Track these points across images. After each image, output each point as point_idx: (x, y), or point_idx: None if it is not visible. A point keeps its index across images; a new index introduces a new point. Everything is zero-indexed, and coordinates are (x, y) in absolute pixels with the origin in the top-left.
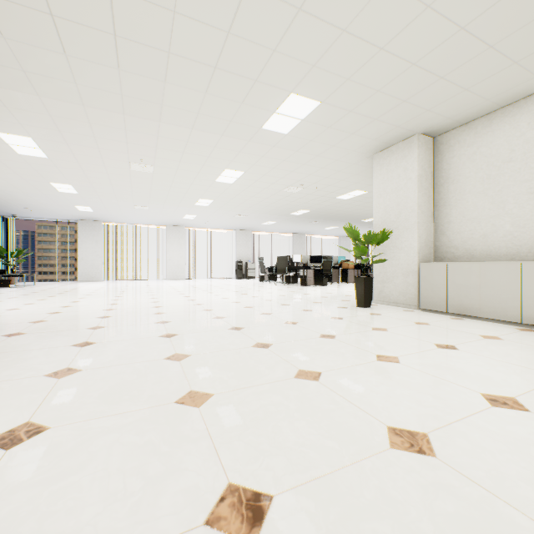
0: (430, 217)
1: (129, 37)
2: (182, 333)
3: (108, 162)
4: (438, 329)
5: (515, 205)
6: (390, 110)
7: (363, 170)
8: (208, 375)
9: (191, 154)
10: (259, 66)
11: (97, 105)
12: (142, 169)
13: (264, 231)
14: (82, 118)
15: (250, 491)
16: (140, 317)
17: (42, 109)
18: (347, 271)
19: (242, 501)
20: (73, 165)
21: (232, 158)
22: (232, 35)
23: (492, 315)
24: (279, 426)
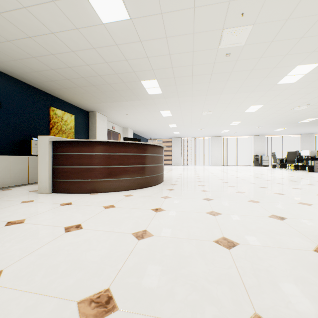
0: None
1: (216, 73)
2: (236, 186)
3: (193, 113)
4: None
5: None
6: None
7: None
8: (255, 198)
9: (232, 103)
10: (276, 62)
11: (196, 95)
12: (206, 113)
13: (275, 135)
14: (189, 101)
15: (279, 216)
16: (213, 180)
17: (177, 101)
18: None
19: (277, 216)
20: (179, 117)
21: (256, 100)
22: (262, 57)
23: None
24: (289, 210)
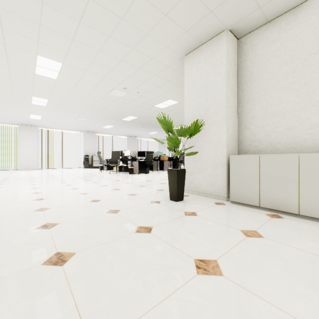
0: (236, 112)
1: None
2: None
3: None
4: (287, 254)
5: None
6: None
7: (175, 76)
8: None
9: None
10: None
11: None
12: None
13: (107, 133)
14: None
15: None
16: None
17: None
18: (163, 162)
19: None
20: None
21: (36, 37)
22: None
23: (315, 213)
24: None
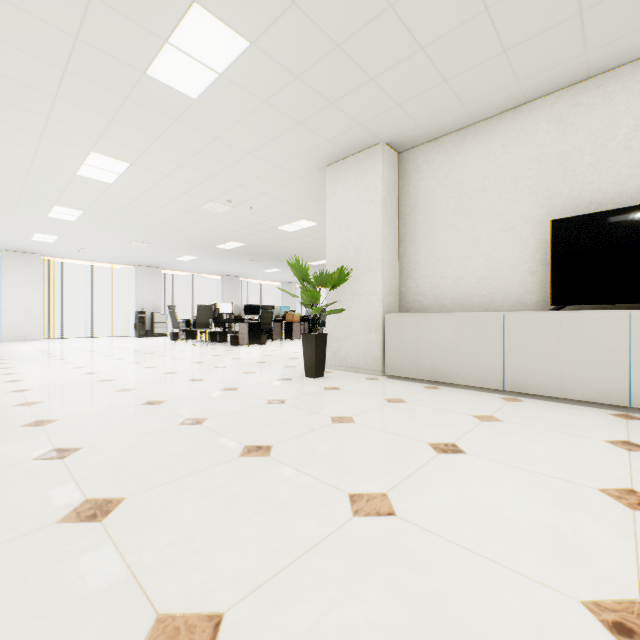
0: (396, 255)
1: None
2: None
3: None
4: (420, 411)
5: (489, 244)
6: (352, 91)
7: (313, 190)
8: None
9: (5, 104)
10: None
11: None
12: None
13: (182, 270)
14: None
15: None
16: None
17: None
18: (292, 325)
19: None
20: None
21: (100, 131)
22: None
23: (471, 381)
24: None
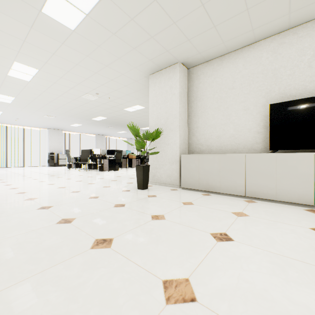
0: (186, 123)
1: None
2: None
3: None
4: (202, 210)
5: (236, 117)
6: (163, 30)
7: (142, 88)
8: None
9: None
10: None
11: None
12: None
13: (74, 131)
14: None
15: None
16: None
17: None
18: (132, 160)
19: None
20: None
21: (18, 48)
22: None
23: (227, 191)
24: None
